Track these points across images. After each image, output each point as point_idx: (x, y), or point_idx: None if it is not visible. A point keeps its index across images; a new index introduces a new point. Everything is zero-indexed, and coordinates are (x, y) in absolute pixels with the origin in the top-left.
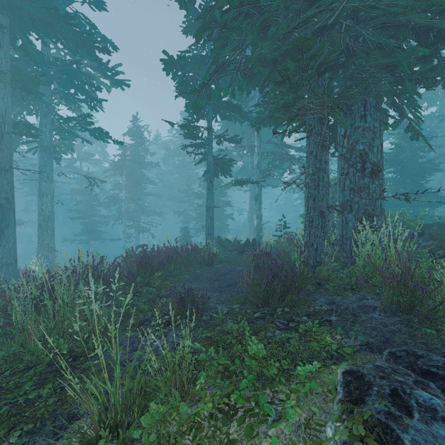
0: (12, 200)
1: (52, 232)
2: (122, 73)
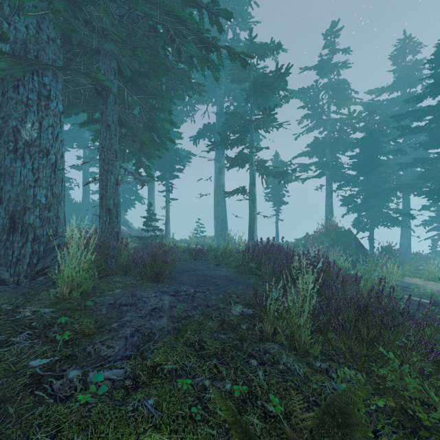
0: None
1: None
2: None
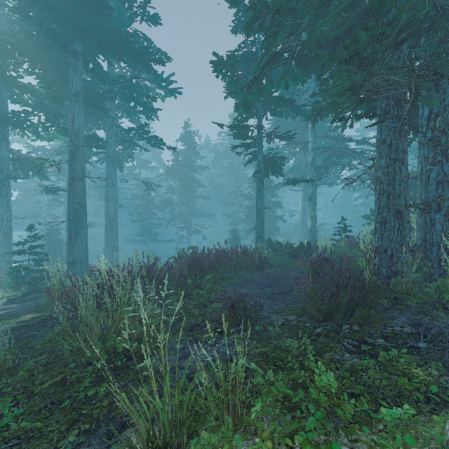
0: (84, 205)
1: (116, 233)
2: (174, 82)
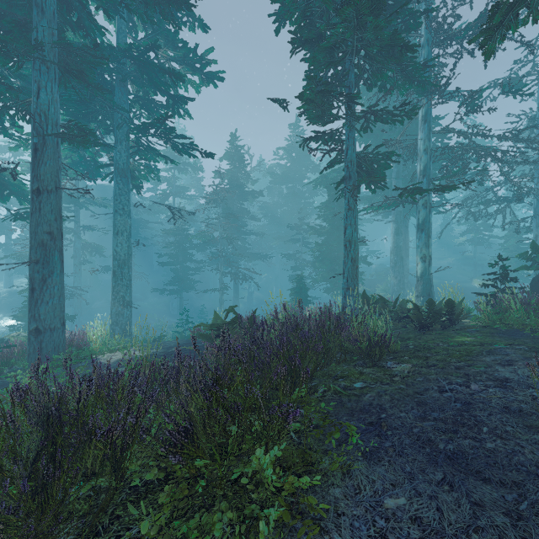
0: (57, 235)
1: (128, 281)
2: (213, 63)
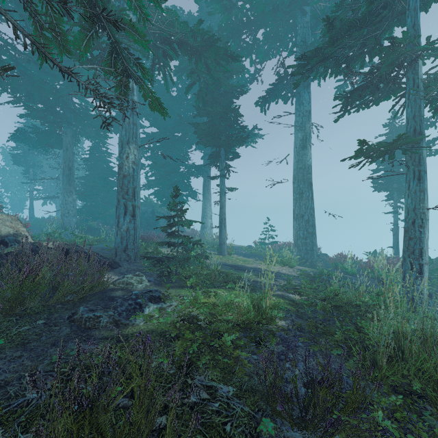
0: None
1: None
2: None
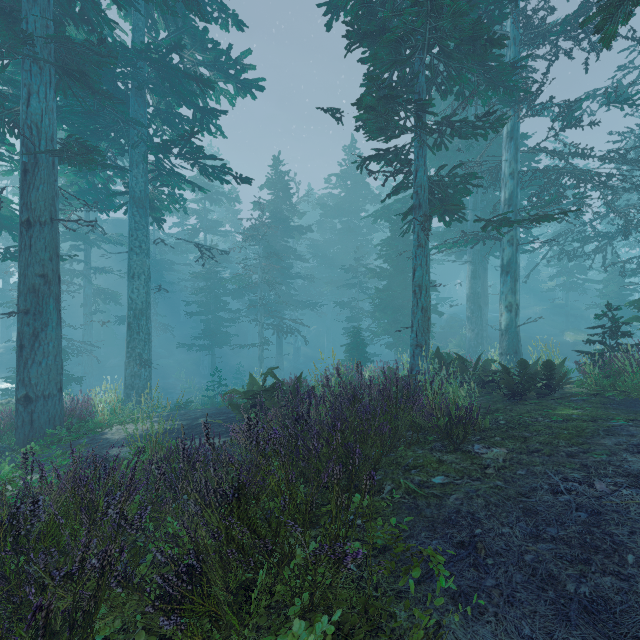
0: (53, 279)
1: (146, 335)
2: (251, 68)
